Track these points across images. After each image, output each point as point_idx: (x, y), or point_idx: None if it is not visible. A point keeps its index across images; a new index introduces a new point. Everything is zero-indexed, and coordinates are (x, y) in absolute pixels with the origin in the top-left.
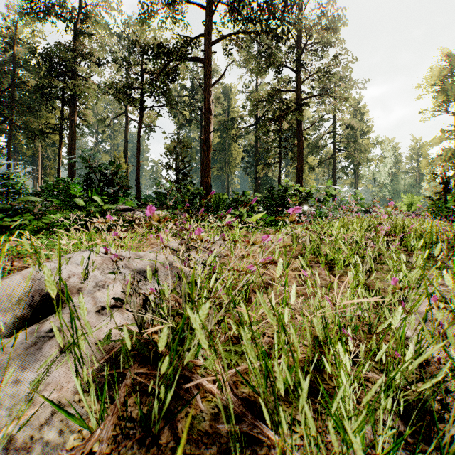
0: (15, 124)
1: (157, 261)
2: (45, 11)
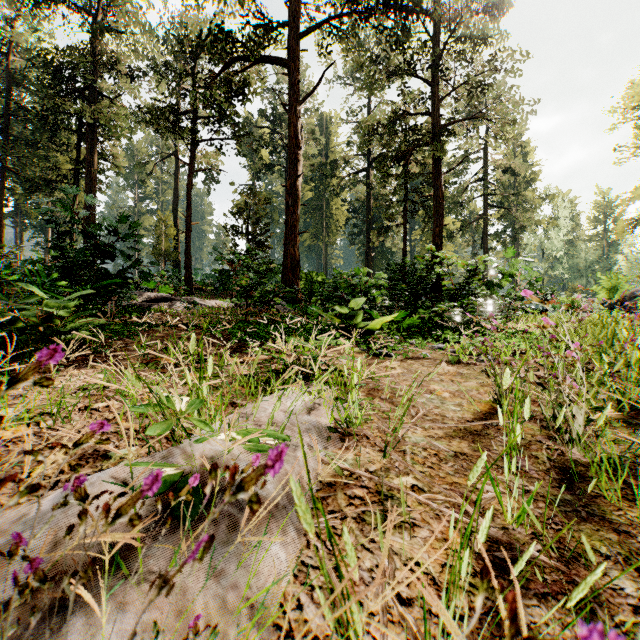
0: (10, 170)
1: None
2: None
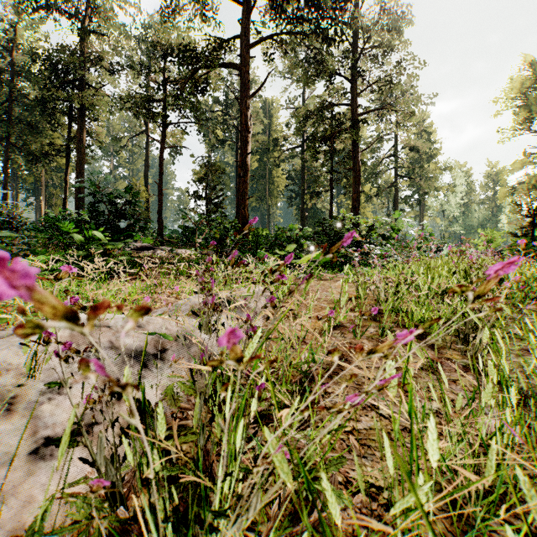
0: (13, 145)
1: (164, 335)
2: (48, 8)
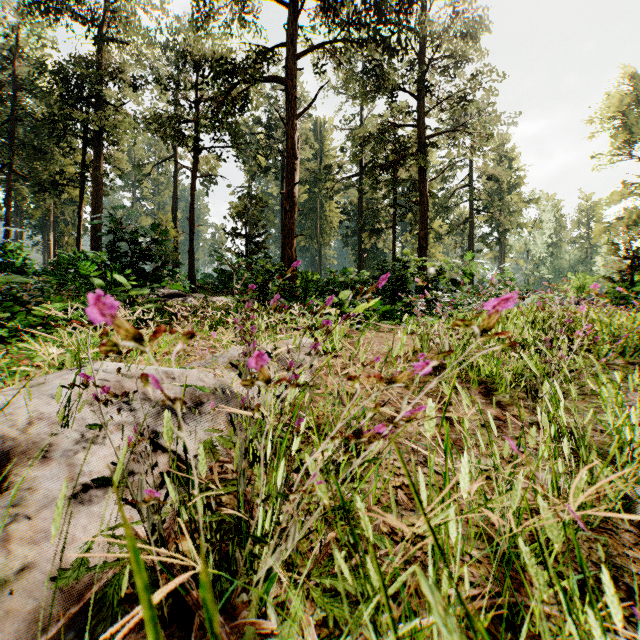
0: (17, 173)
1: (201, 387)
2: (58, 11)
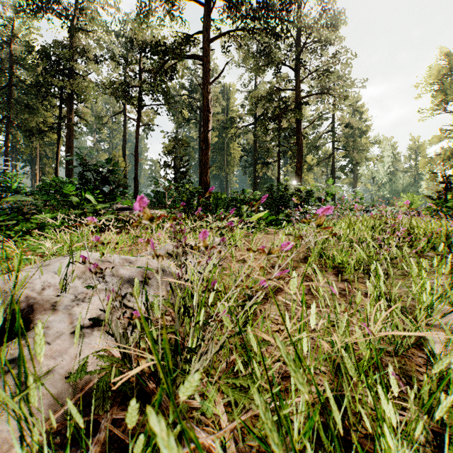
0: (13, 123)
1: (149, 268)
2: (42, 9)
